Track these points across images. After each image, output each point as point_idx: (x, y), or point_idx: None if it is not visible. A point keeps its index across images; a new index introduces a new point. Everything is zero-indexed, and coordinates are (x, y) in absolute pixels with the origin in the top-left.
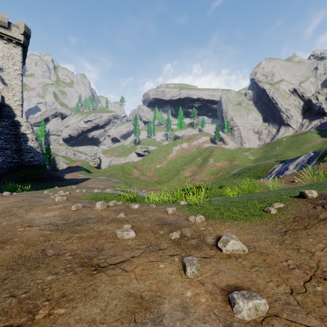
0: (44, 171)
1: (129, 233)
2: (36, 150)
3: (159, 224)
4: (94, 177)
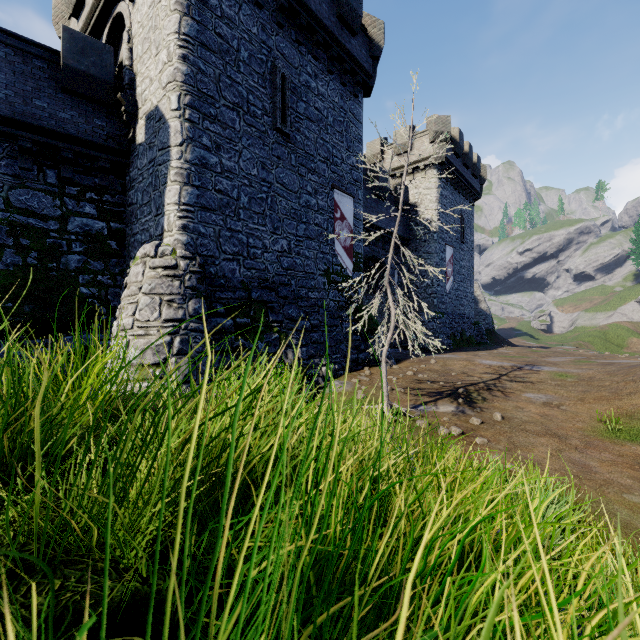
0: (496, 336)
1: (623, 356)
2: (486, 313)
3: (636, 357)
4: (553, 346)
